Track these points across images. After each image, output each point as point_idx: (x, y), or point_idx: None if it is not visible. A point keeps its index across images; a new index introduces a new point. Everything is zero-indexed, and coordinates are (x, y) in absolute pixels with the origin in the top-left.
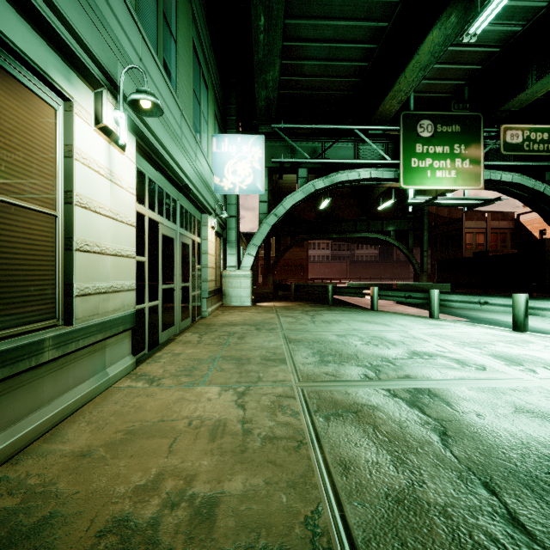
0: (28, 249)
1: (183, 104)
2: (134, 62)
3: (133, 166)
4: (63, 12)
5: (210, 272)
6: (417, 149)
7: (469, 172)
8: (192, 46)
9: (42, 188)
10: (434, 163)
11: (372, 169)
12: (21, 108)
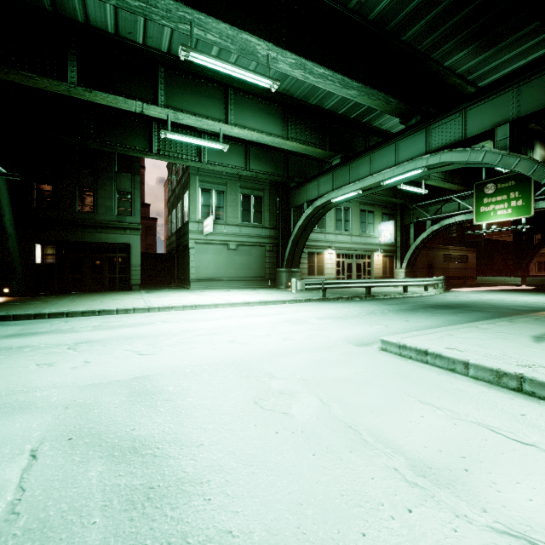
0: (320, 269)
1: (354, 231)
2: (334, 240)
3: (335, 255)
4: (323, 246)
5: (376, 270)
6: (484, 201)
7: (522, 207)
8: (360, 211)
9: (322, 263)
10: (495, 207)
11: (463, 215)
12: (320, 256)
